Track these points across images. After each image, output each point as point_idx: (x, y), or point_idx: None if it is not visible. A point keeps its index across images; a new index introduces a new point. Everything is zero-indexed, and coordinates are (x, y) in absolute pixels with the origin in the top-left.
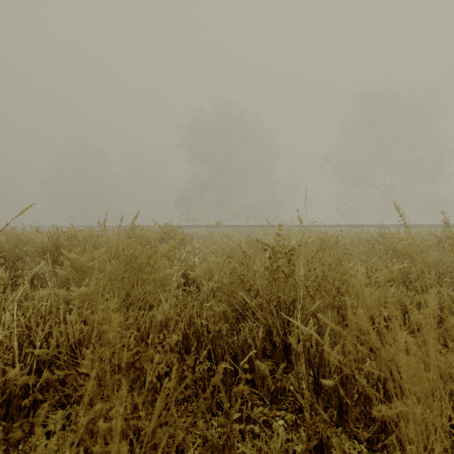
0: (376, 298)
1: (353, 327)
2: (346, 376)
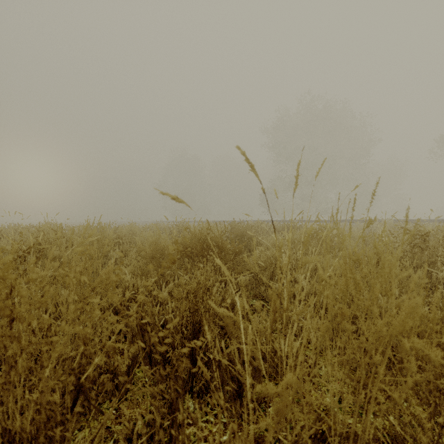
0: None
1: None
2: None
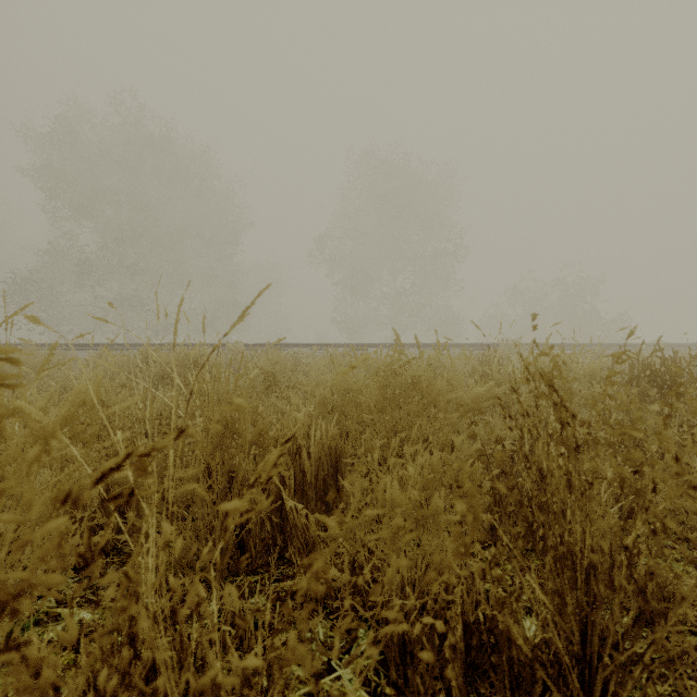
0: None
1: None
2: None
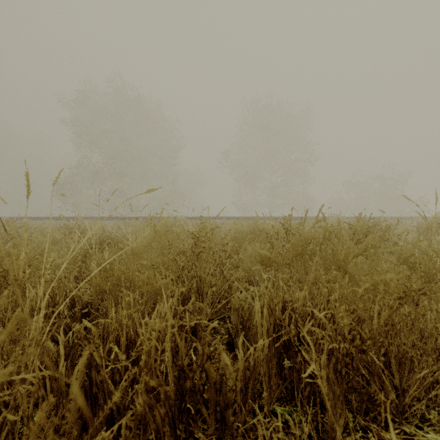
0: None
1: None
2: None
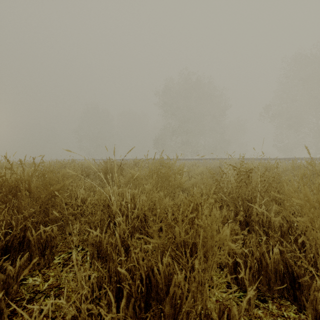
0: (297, 185)
1: (287, 195)
2: (283, 232)
